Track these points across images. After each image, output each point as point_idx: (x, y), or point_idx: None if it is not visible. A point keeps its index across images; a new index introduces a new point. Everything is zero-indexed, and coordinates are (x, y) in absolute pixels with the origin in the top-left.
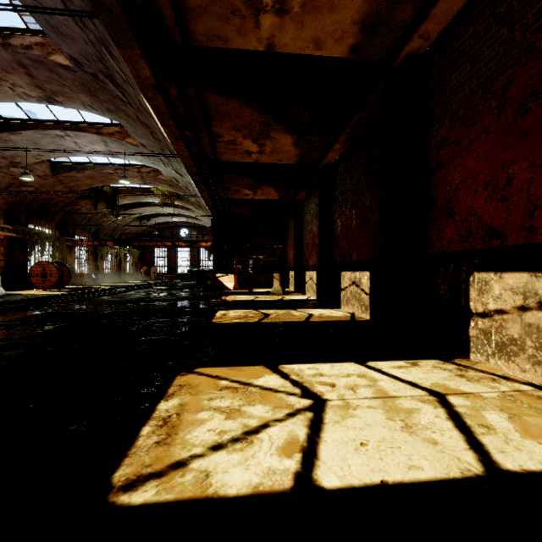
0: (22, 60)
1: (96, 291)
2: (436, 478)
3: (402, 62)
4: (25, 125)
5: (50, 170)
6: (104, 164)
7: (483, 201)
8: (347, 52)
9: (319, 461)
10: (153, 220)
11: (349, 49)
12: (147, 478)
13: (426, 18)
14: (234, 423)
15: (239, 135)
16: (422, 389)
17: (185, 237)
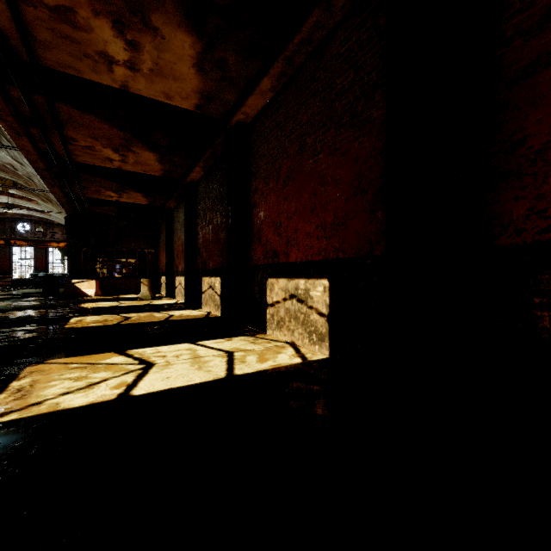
0: None
1: None
2: (199, 382)
3: (235, 125)
4: None
5: None
6: None
7: (272, 234)
8: (193, 108)
9: (137, 387)
10: None
11: (194, 106)
12: (10, 412)
13: (243, 105)
14: (80, 382)
15: (97, 143)
16: (223, 351)
17: (26, 233)
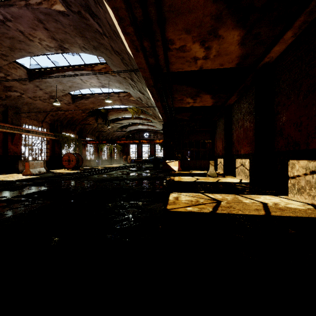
0: (39, 16)
1: (93, 171)
2: None
3: None
4: (54, 71)
5: (71, 100)
6: (99, 94)
7: None
8: None
9: None
10: (129, 128)
11: None
12: None
13: None
14: None
15: (189, 38)
16: None
17: (147, 138)
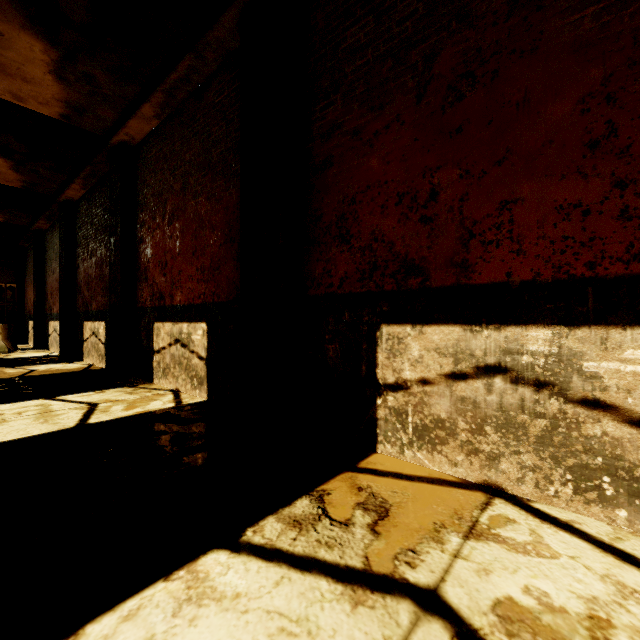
0: None
1: None
2: (38, 434)
3: (118, 145)
4: None
5: None
6: None
7: (158, 274)
8: (58, 116)
9: None
10: None
11: (59, 114)
12: None
13: (125, 126)
14: None
15: None
16: (86, 403)
17: None
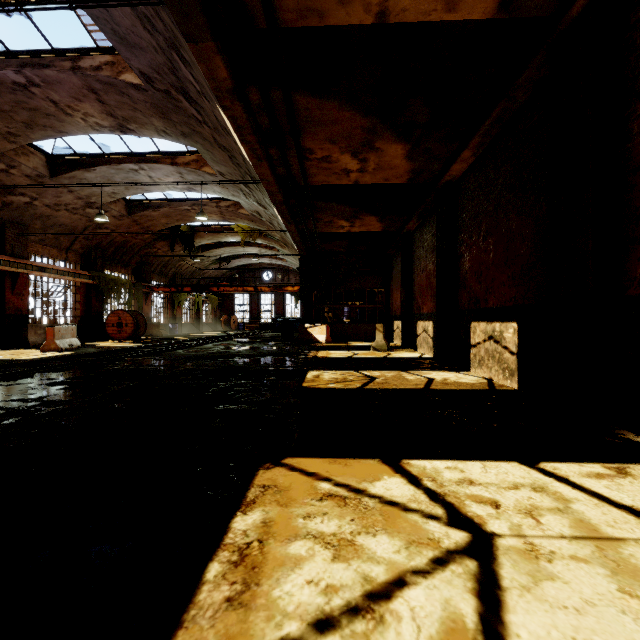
0: (92, 84)
1: (171, 344)
2: None
3: (580, 12)
4: (99, 161)
5: (125, 210)
6: (180, 200)
7: None
8: (493, 10)
9: None
10: (234, 262)
11: (496, 4)
12: None
13: None
14: (347, 569)
15: (335, 148)
16: None
17: (269, 281)
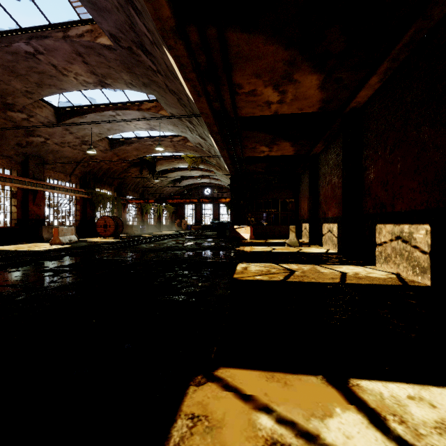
0: (78, 49)
1: (139, 239)
2: None
3: None
4: (89, 110)
5: (109, 146)
6: (146, 137)
7: None
8: None
9: None
10: (184, 182)
11: None
12: None
13: None
14: None
15: (260, 82)
16: None
17: (208, 195)
